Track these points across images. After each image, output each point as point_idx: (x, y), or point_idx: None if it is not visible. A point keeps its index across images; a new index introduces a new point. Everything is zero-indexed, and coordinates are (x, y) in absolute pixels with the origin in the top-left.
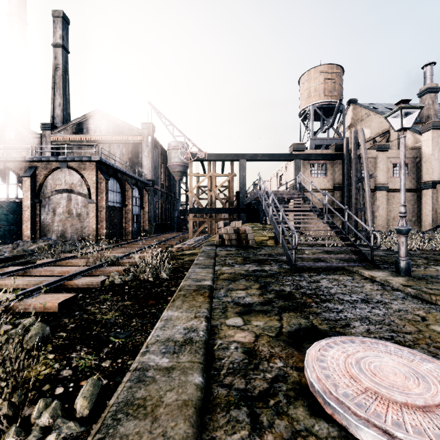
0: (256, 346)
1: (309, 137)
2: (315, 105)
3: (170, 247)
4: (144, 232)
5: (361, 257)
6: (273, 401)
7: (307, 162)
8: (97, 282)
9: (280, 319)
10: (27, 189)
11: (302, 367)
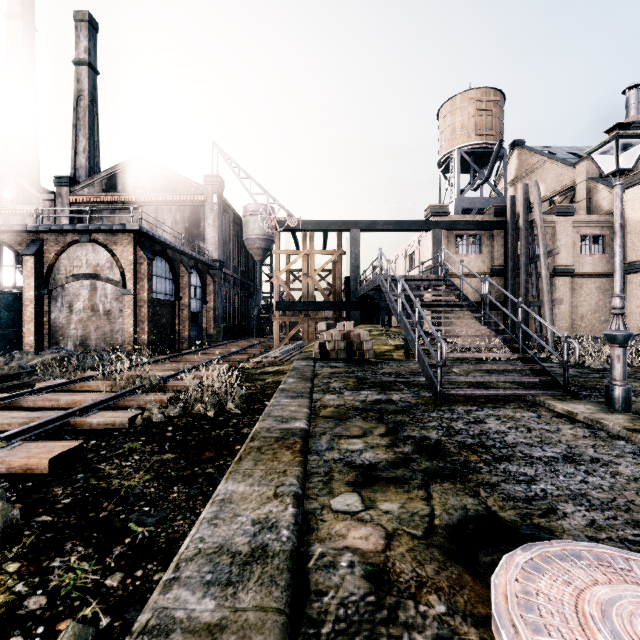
0: (388, 561)
1: (454, 196)
2: (463, 149)
3: (246, 361)
4: (208, 338)
5: (547, 379)
6: None
7: (452, 233)
8: (123, 421)
9: (428, 497)
10: (29, 273)
11: (486, 616)
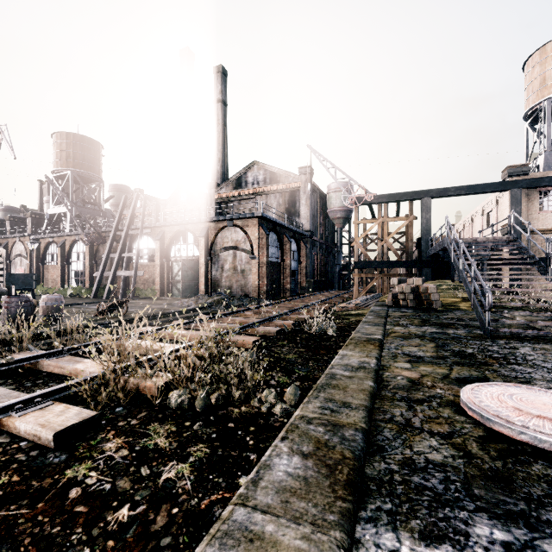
0: (420, 380)
1: (543, 148)
2: None
3: (333, 306)
4: (302, 290)
5: None
6: (427, 404)
7: (534, 190)
8: (274, 331)
9: (450, 369)
10: (202, 248)
11: (459, 395)
